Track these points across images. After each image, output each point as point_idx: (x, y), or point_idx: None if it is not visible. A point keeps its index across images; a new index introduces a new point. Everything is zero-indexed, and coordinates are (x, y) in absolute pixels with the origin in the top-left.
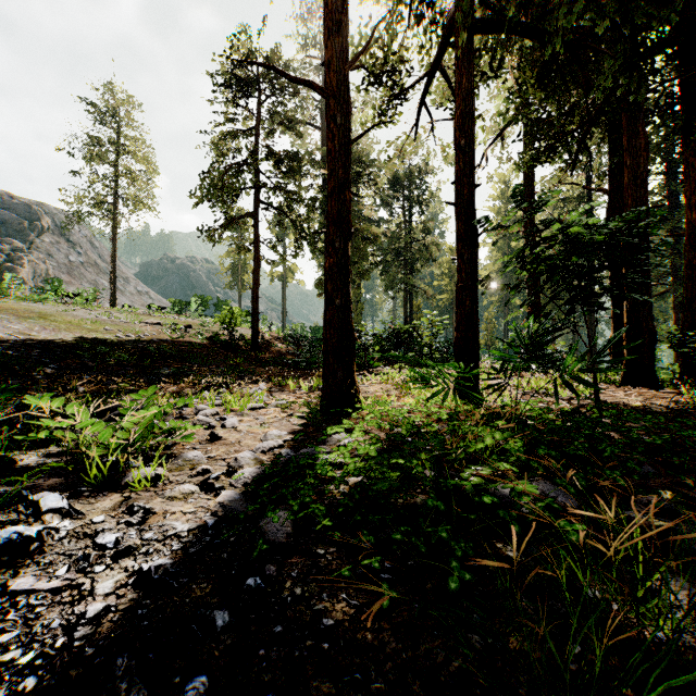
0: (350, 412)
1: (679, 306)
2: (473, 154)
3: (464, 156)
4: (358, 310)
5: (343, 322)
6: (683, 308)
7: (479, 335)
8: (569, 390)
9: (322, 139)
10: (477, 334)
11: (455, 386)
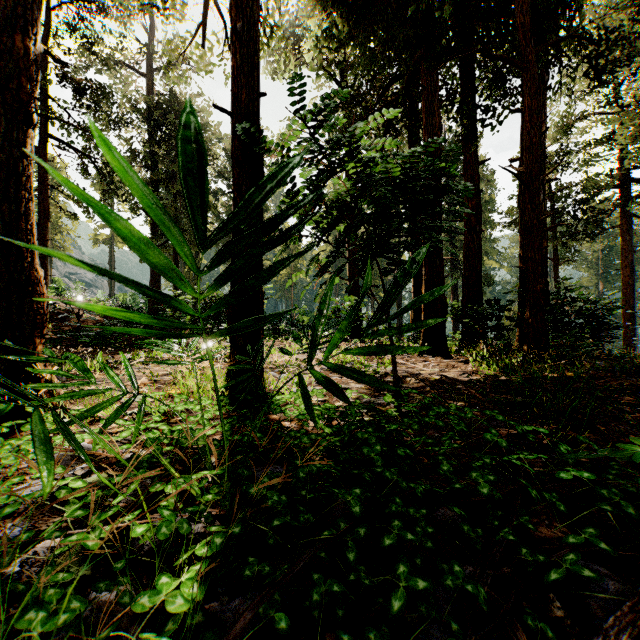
0: (11, 433)
1: (455, 287)
2: (254, 50)
3: (241, 47)
4: (195, 280)
5: (1, 266)
6: (464, 284)
7: (262, 299)
8: (375, 362)
9: (148, 90)
10: (260, 297)
11: (228, 370)
